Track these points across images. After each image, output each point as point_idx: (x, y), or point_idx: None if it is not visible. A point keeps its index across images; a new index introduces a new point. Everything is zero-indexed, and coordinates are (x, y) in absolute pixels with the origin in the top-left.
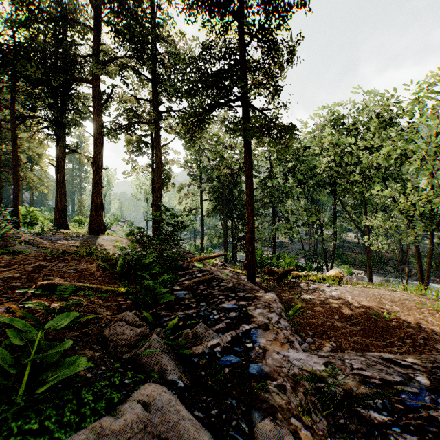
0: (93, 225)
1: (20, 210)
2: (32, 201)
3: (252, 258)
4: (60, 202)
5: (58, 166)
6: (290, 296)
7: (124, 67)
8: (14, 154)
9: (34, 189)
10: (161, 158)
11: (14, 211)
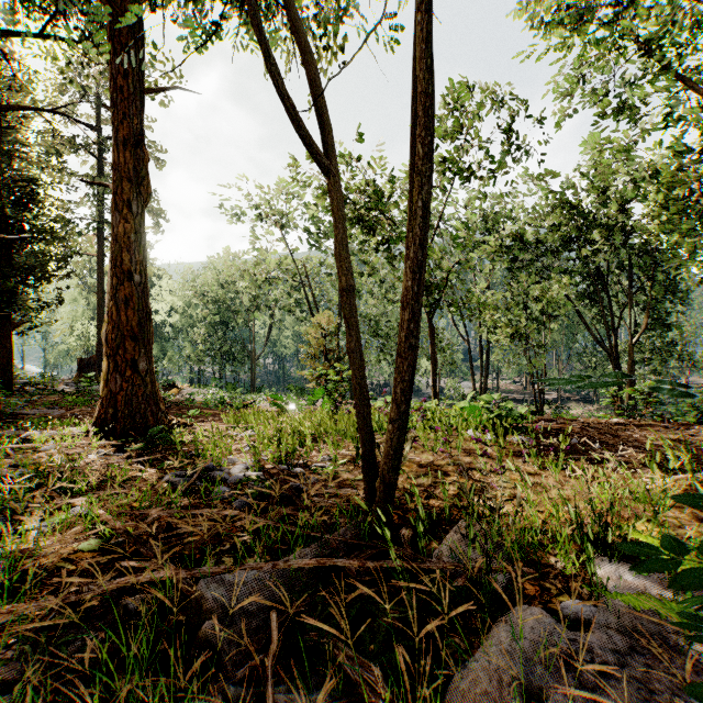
0: None
1: None
2: None
3: None
4: None
5: None
6: None
7: None
8: None
9: None
10: None
11: None
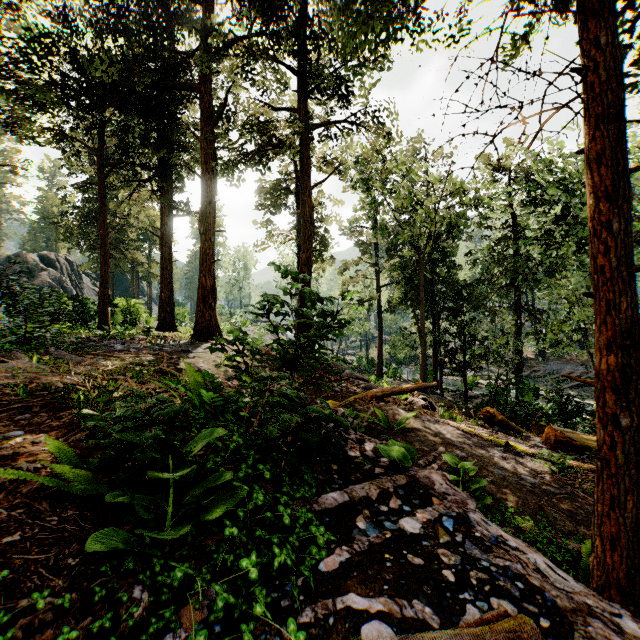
0: (200, 324)
1: (118, 303)
2: (150, 294)
3: (633, 454)
4: (164, 290)
5: (163, 237)
6: None
7: (250, 56)
8: (101, 219)
9: (152, 277)
10: (310, 208)
11: (101, 303)
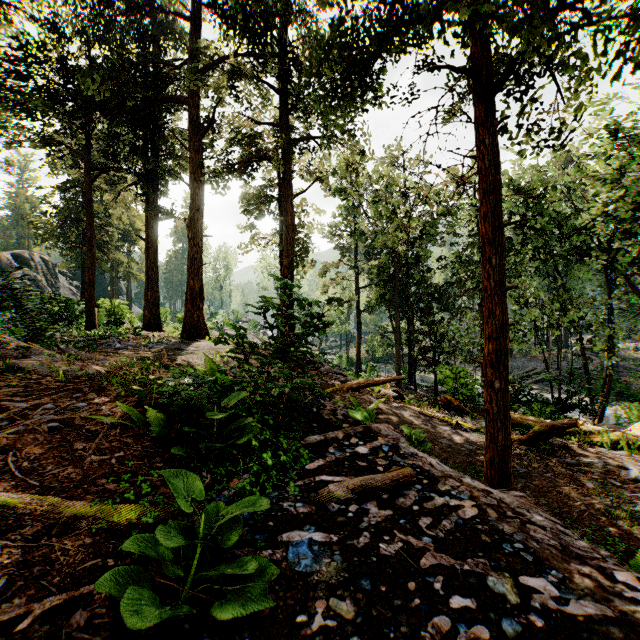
0: (188, 324)
1: (102, 303)
2: (129, 294)
3: (503, 406)
4: (150, 291)
5: (149, 239)
6: (588, 500)
7: (236, 72)
8: (88, 222)
9: (132, 277)
10: (292, 216)
11: (88, 304)
